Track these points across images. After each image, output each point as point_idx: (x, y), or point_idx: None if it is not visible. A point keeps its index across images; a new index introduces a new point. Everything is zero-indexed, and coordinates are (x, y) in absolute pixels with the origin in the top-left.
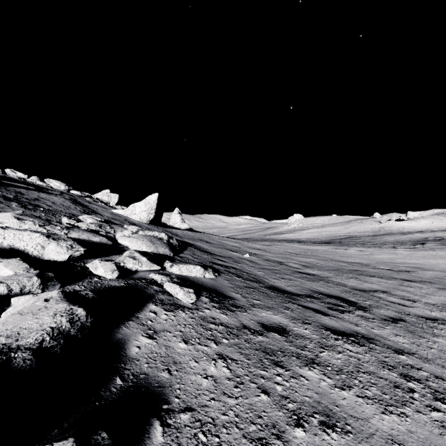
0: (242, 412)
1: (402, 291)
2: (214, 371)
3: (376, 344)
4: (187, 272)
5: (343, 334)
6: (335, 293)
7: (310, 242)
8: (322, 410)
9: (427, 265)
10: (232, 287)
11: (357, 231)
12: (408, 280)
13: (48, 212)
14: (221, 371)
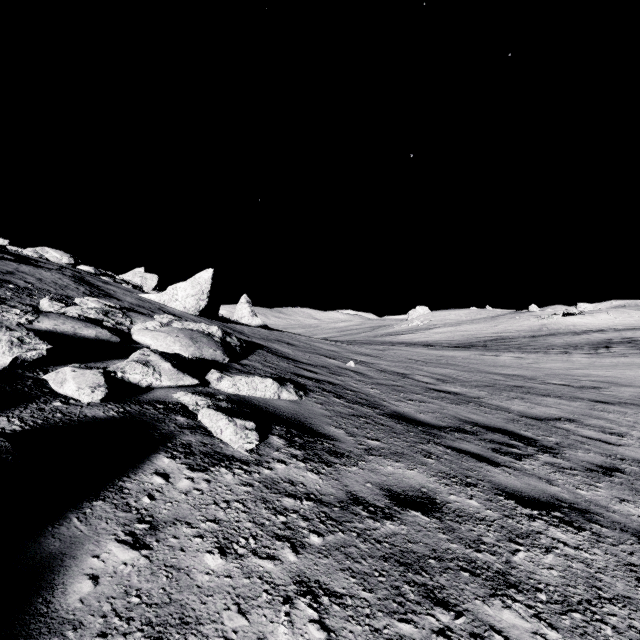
0: None
1: (598, 419)
2: (285, 639)
3: (600, 523)
4: (249, 389)
5: (539, 505)
6: (497, 423)
7: (442, 346)
8: None
9: (622, 379)
10: (328, 416)
11: (508, 331)
12: (600, 401)
13: (21, 292)
14: (303, 637)
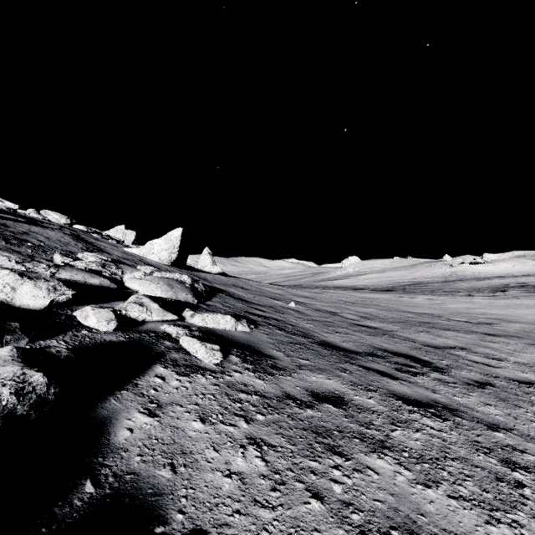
0: (282, 532)
1: (485, 348)
2: (241, 464)
3: (463, 417)
4: (214, 323)
5: (420, 405)
6: (403, 350)
7: (368, 290)
8: (401, 522)
9: (511, 316)
10: (272, 343)
11: (424, 277)
12: (490, 334)
13: (37, 249)
14: (252, 464)
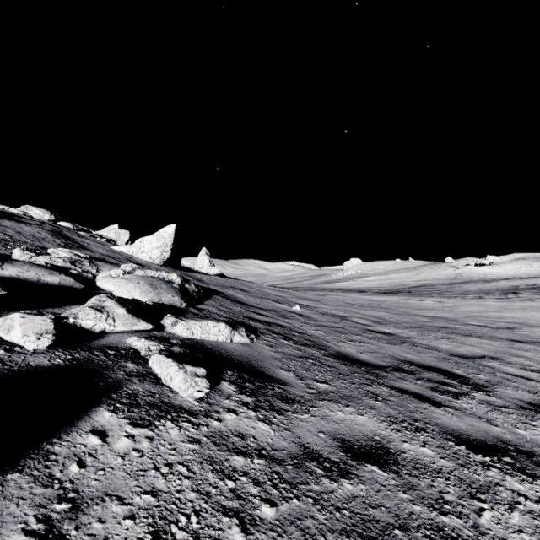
0: None
1: (518, 357)
2: None
3: None
4: (202, 333)
5: (489, 450)
6: (431, 361)
7: (373, 292)
8: None
9: (532, 320)
10: (278, 358)
11: (428, 279)
12: (516, 340)
13: None
14: None
